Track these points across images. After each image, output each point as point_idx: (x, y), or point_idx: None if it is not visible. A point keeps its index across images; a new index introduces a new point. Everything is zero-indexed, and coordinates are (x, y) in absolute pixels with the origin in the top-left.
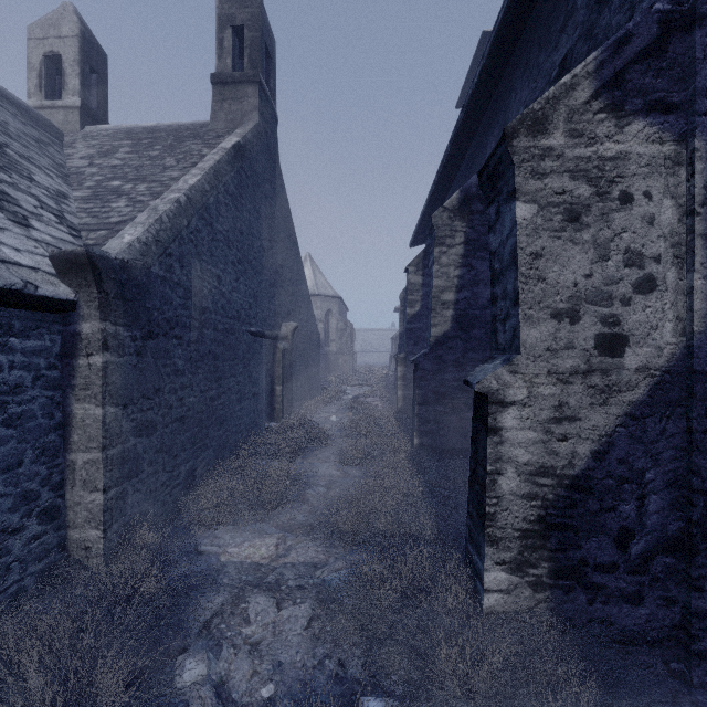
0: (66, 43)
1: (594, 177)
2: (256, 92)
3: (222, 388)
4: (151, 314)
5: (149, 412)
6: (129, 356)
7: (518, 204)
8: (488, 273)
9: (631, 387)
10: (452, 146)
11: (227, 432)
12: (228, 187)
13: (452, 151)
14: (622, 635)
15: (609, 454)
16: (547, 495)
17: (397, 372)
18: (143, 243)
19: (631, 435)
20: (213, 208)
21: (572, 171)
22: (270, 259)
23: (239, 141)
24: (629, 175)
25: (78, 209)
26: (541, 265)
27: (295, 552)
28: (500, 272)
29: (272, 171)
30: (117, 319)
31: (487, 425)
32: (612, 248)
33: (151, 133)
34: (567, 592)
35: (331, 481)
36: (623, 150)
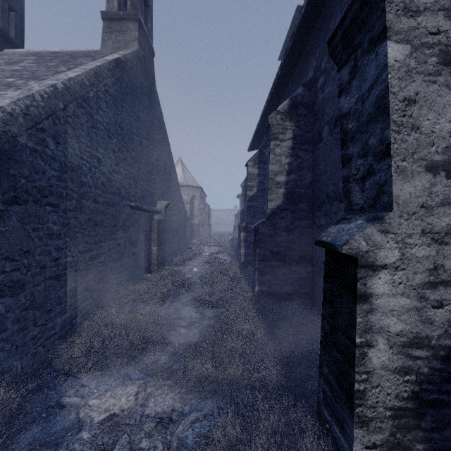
0: None
1: None
2: (136, 27)
3: (102, 249)
4: (17, 181)
5: (14, 273)
6: None
7: (390, 44)
8: (310, 161)
9: None
10: (281, 70)
11: (107, 284)
12: (108, 88)
13: (281, 75)
14: None
15: None
16: (421, 368)
17: (240, 237)
18: (7, 113)
19: None
20: (93, 101)
21: (447, 9)
22: (147, 153)
23: (120, 57)
24: None
25: None
26: (415, 112)
27: (153, 401)
28: (357, 129)
29: (149, 89)
30: None
31: (356, 291)
32: None
33: (54, 53)
34: None
35: (191, 321)
36: None
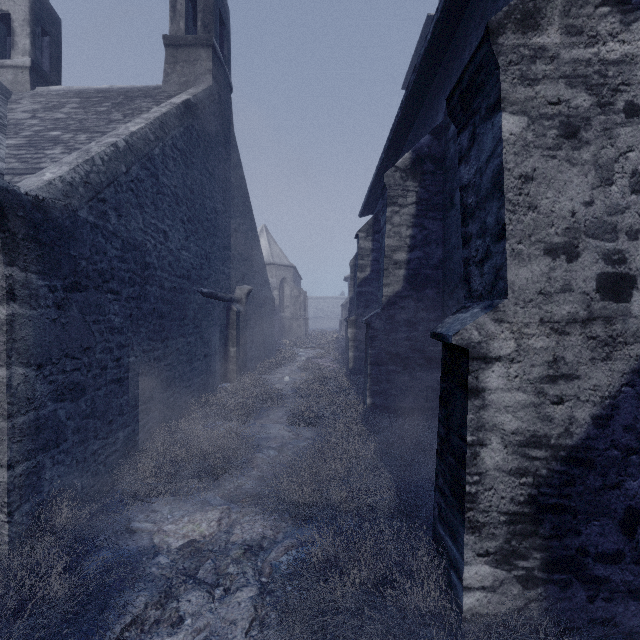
0: (16, 2)
1: (595, 84)
2: (209, 55)
3: (169, 348)
4: (78, 263)
5: (75, 373)
6: (46, 308)
7: (504, 116)
8: (440, 233)
9: (639, 338)
10: (402, 111)
11: (175, 394)
12: (176, 141)
13: (402, 117)
14: (629, 639)
15: (613, 419)
16: (539, 470)
17: (348, 334)
18: (67, 183)
19: (639, 396)
20: (159, 160)
21: (569, 77)
22: (223, 222)
23: (189, 99)
24: (636, 82)
25: (8, 155)
26: (532, 190)
27: (240, 528)
28: (476, 205)
29: (226, 136)
30: (28, 265)
31: (467, 386)
32: (616, 169)
33: (102, 93)
34: (563, 588)
35: (283, 442)
36: (629, 52)
